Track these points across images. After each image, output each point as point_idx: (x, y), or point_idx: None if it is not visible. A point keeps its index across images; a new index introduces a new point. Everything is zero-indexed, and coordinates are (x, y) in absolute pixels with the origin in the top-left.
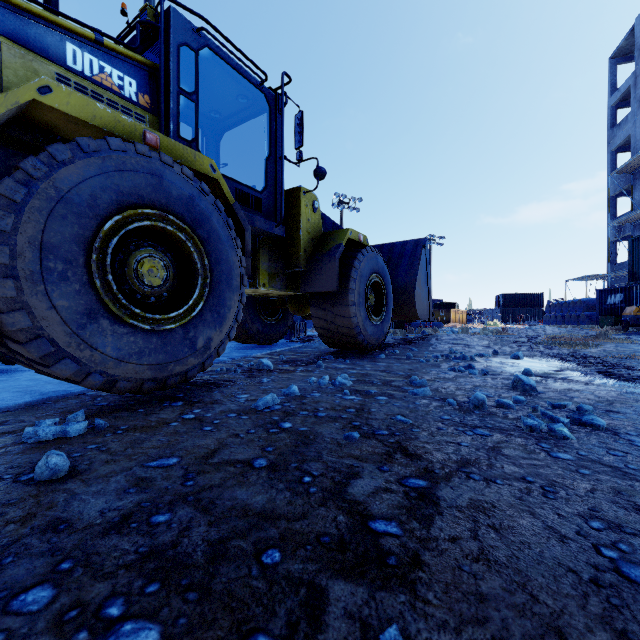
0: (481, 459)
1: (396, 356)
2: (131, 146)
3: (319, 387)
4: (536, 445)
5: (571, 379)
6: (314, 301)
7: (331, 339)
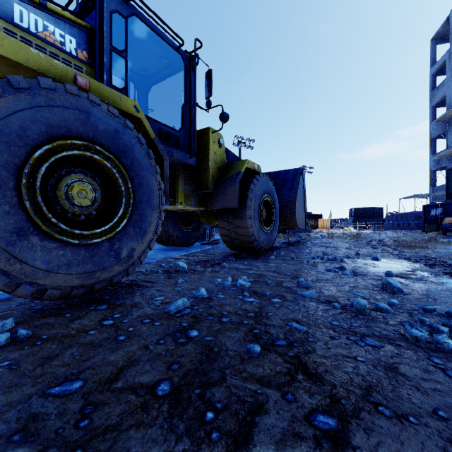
0: (382, 381)
1: (282, 257)
2: (61, 86)
3: (223, 288)
4: (428, 360)
5: (425, 279)
6: (220, 215)
7: (233, 244)
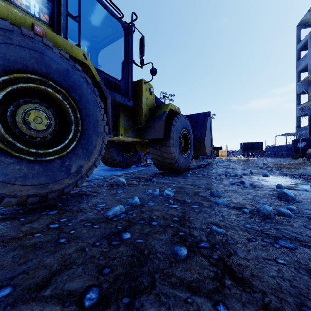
0: None
1: (196, 175)
2: (18, 29)
3: (153, 197)
4: None
5: (308, 190)
6: (150, 144)
7: (160, 165)
